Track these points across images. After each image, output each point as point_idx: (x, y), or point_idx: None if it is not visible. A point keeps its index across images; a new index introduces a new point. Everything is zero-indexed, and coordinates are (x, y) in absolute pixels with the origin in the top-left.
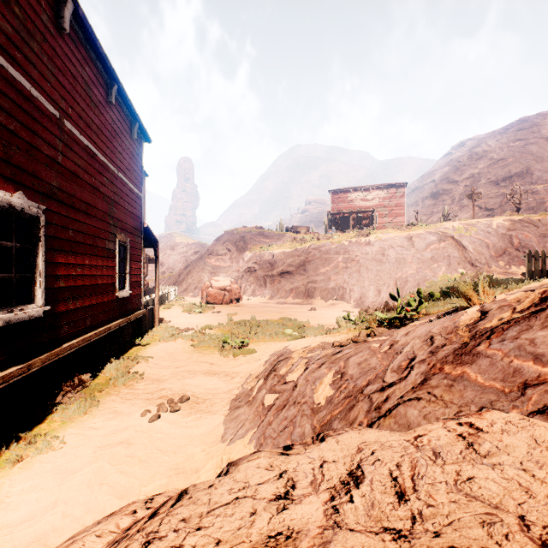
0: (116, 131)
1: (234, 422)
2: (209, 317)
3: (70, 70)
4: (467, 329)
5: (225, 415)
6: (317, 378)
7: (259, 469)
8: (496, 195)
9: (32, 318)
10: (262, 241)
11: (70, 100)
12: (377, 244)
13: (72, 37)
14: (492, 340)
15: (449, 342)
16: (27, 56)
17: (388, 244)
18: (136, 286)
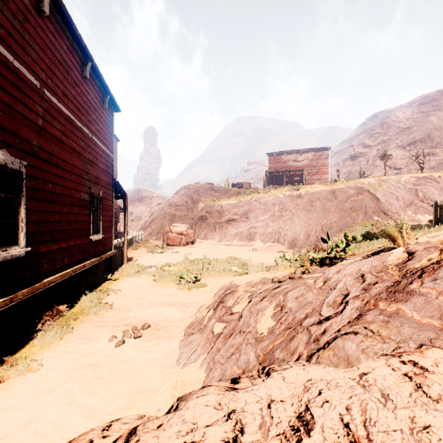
0: (91, 101)
1: (187, 347)
2: (169, 256)
3: (49, 47)
4: (396, 268)
5: (180, 341)
6: (259, 310)
7: (207, 408)
8: (403, 157)
9: (14, 257)
10: (212, 194)
11: (49, 73)
12: (306, 197)
13: (51, 19)
14: (424, 279)
15: (380, 280)
16: (10, 32)
17: (315, 197)
18: (108, 231)
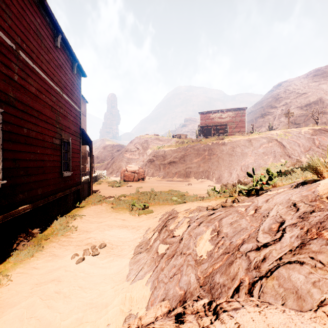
0: (61, 66)
1: (136, 265)
2: (124, 189)
3: (24, 18)
4: None
5: (130, 258)
6: (198, 234)
7: None
8: (301, 115)
9: None
10: (158, 143)
11: (25, 39)
12: (229, 144)
13: None
14: None
15: (317, 208)
16: None
17: (236, 144)
18: (76, 169)
